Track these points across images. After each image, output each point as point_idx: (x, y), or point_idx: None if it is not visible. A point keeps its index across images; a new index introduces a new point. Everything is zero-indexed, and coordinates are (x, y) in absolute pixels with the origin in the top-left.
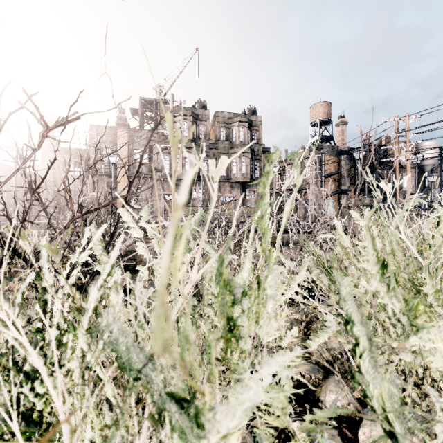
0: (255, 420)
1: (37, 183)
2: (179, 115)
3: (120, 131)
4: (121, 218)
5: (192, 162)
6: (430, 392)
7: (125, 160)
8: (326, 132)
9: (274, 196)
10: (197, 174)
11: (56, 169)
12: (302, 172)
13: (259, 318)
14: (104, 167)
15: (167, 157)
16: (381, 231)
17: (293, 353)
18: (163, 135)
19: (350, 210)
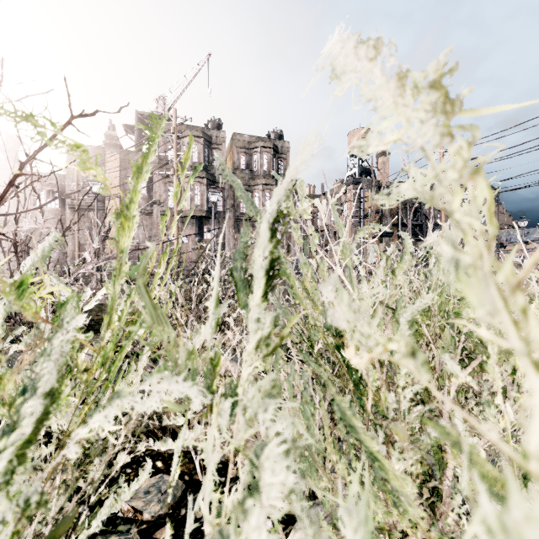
0: (163, 529)
1: None
2: (187, 135)
3: (109, 153)
4: (110, 264)
5: (203, 195)
6: (189, 502)
7: (116, 191)
8: (366, 164)
9: (302, 238)
10: (210, 210)
11: (21, 200)
12: (338, 210)
13: (2, 388)
14: (87, 199)
15: (171, 188)
16: (389, 275)
17: (192, 434)
18: (166, 160)
19: (335, 246)
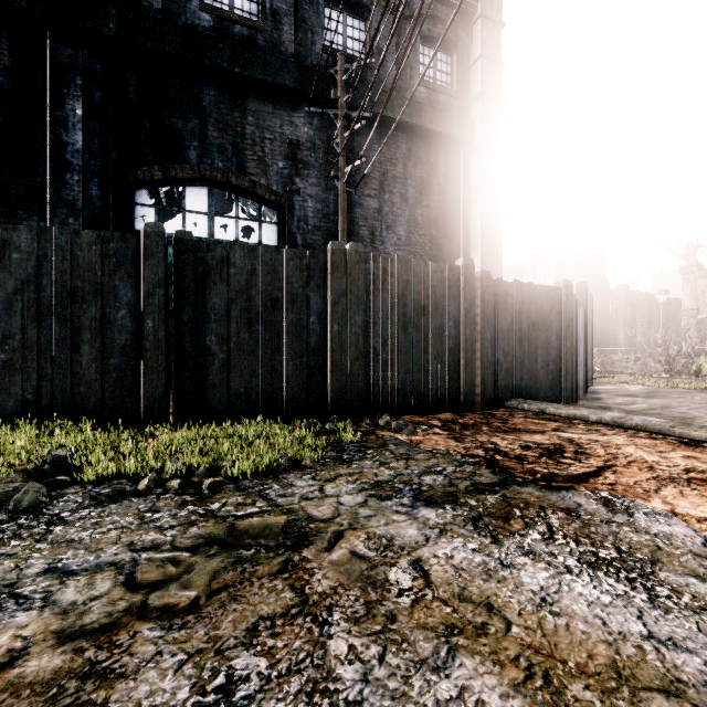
0: None
1: (673, 308)
2: None
3: None
4: None
5: None
6: None
7: None
8: None
9: None
10: None
11: (699, 296)
12: None
13: None
14: None
15: None
16: None
17: None
18: None
19: None
